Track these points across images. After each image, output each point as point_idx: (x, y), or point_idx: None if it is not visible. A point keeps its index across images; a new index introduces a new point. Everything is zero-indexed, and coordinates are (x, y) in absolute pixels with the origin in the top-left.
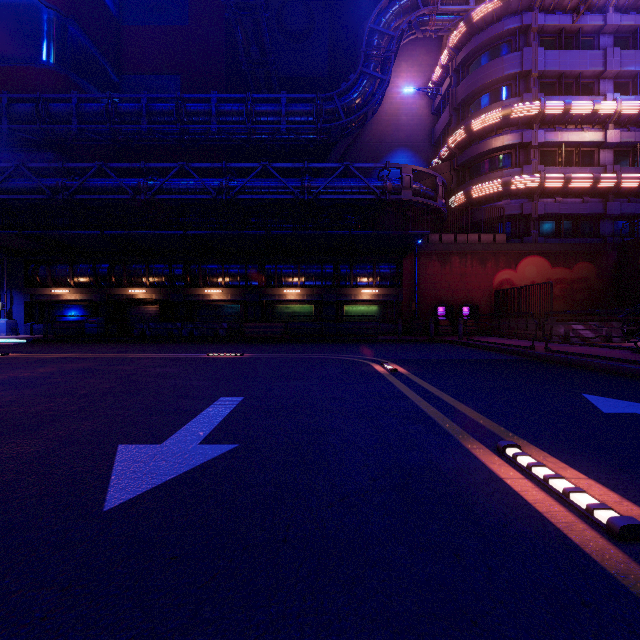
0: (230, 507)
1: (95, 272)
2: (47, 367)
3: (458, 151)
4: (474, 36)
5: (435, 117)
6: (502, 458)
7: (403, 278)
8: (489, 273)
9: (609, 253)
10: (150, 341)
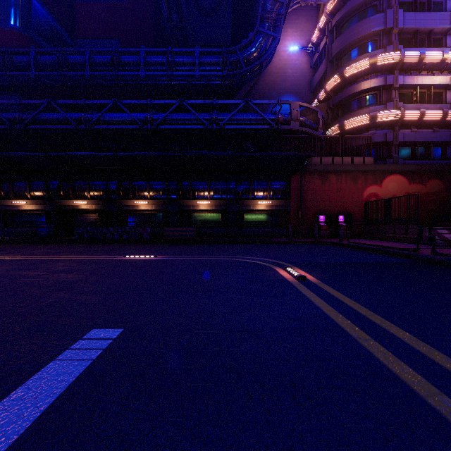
0: None
1: (47, 187)
2: None
3: (333, 94)
4: (346, 3)
5: (313, 70)
6: None
7: (291, 192)
8: (360, 188)
9: None
10: (87, 243)
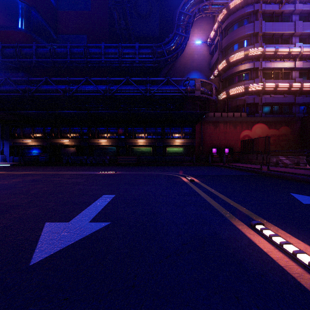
0: (103, 262)
1: (44, 131)
2: (17, 179)
3: (222, 72)
4: (230, 15)
5: (211, 55)
6: (254, 231)
7: (196, 134)
8: (238, 132)
9: (297, 122)
10: (71, 165)
